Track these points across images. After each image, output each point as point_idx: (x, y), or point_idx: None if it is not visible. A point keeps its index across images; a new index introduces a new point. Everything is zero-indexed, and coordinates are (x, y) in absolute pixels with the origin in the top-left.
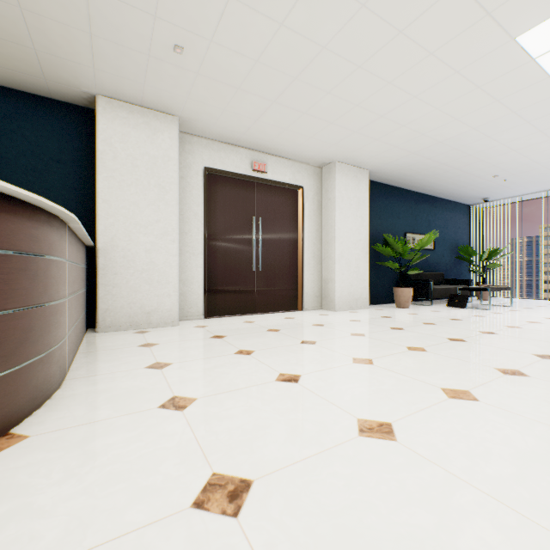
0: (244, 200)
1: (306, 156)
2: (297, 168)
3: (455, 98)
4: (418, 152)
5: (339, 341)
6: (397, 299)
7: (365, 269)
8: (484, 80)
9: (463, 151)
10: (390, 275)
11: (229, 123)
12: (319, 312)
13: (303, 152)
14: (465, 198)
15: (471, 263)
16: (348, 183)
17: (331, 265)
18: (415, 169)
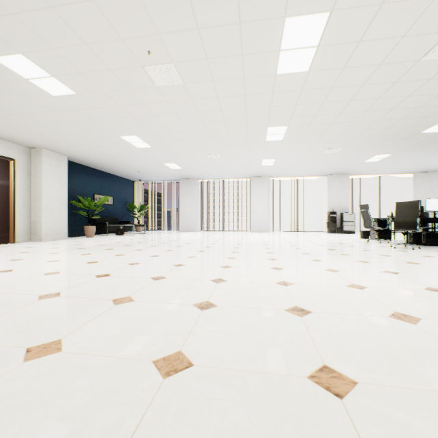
0: None
1: (18, 141)
2: (10, 145)
3: (106, 144)
4: (96, 155)
5: (44, 250)
6: (87, 232)
7: (65, 215)
8: (115, 142)
9: (119, 160)
10: (84, 219)
11: None
12: (29, 243)
13: (16, 139)
14: (131, 178)
15: (134, 212)
16: (52, 162)
17: (39, 212)
18: (97, 161)
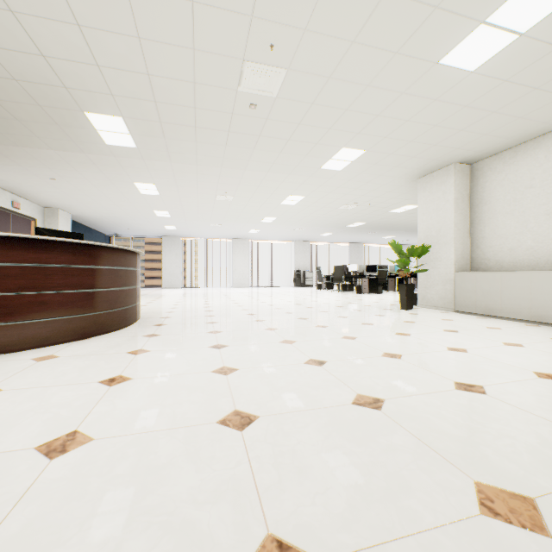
0: (6, 225)
1: (44, 203)
2: (34, 206)
3: (133, 212)
4: (105, 216)
5: None
6: None
7: None
8: (143, 212)
9: (123, 220)
10: None
11: (25, 187)
12: None
13: (47, 202)
14: (107, 232)
15: None
16: (64, 221)
17: None
18: (97, 219)
